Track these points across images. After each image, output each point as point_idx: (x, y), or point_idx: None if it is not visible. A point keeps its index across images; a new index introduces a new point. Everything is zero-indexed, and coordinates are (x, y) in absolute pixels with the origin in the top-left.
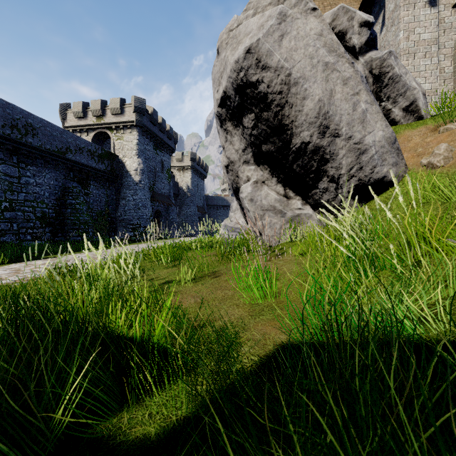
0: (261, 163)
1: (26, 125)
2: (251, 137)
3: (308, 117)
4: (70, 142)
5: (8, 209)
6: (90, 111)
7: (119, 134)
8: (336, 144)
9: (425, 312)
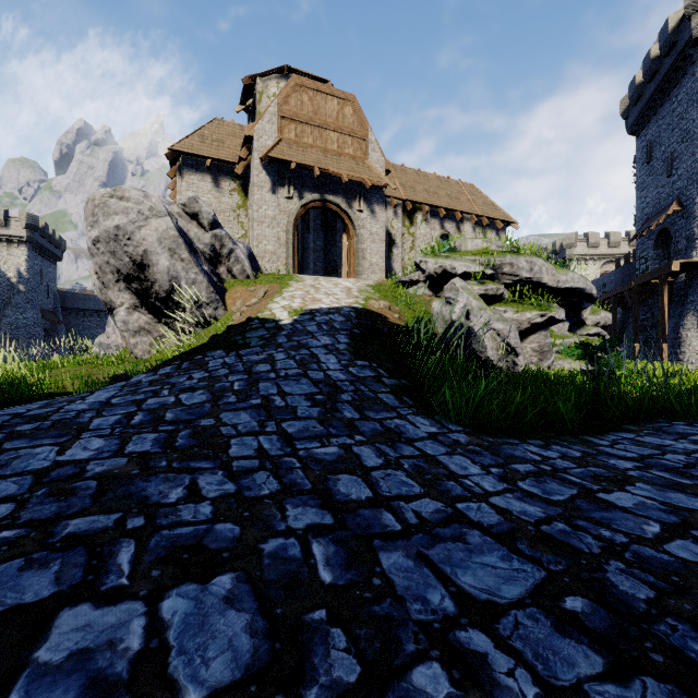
0: (132, 295)
1: None
2: (123, 275)
3: (162, 275)
4: None
5: None
6: None
7: None
8: (181, 293)
9: None
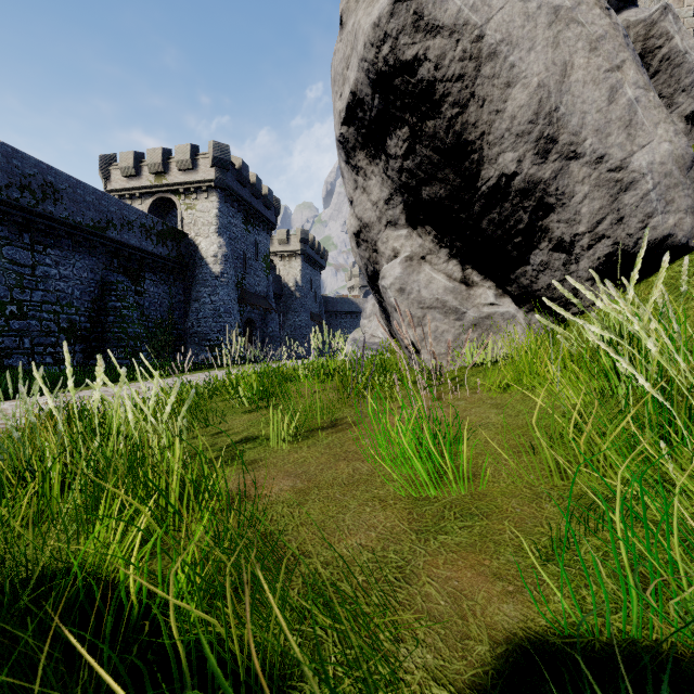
0: (419, 223)
1: (43, 185)
2: (402, 173)
3: (514, 124)
4: (113, 212)
5: (17, 316)
6: (146, 166)
7: (189, 200)
8: (571, 173)
9: None
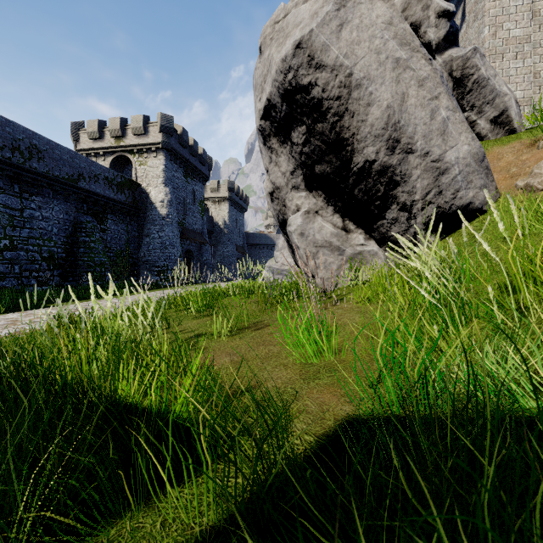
0: (313, 188)
1: (29, 147)
2: (302, 155)
3: (373, 129)
4: (83, 167)
5: (9, 248)
6: (108, 131)
7: (142, 158)
8: (409, 162)
9: (540, 376)
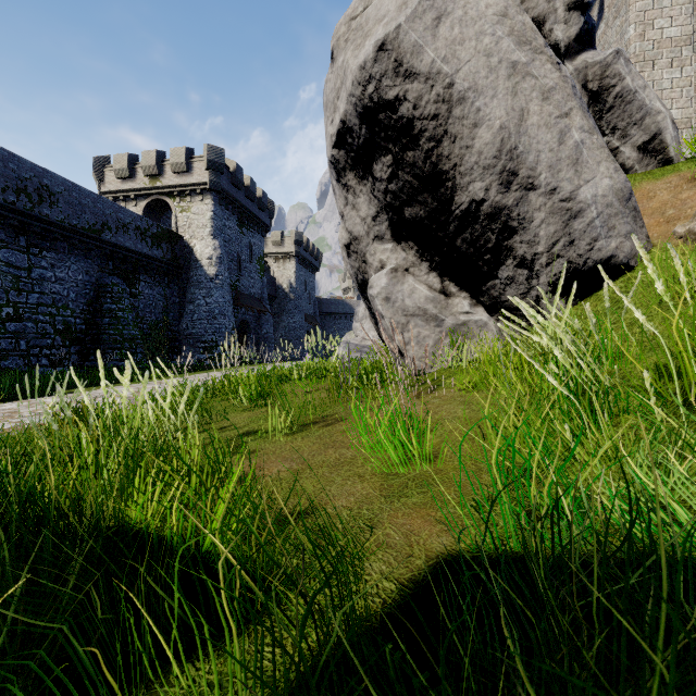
0: (402, 238)
1: (39, 189)
2: (387, 195)
3: (481, 158)
4: (108, 214)
5: (13, 318)
6: (141, 168)
7: (184, 203)
8: (530, 202)
9: None
